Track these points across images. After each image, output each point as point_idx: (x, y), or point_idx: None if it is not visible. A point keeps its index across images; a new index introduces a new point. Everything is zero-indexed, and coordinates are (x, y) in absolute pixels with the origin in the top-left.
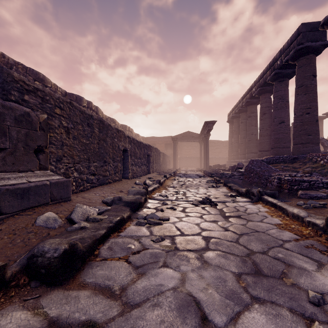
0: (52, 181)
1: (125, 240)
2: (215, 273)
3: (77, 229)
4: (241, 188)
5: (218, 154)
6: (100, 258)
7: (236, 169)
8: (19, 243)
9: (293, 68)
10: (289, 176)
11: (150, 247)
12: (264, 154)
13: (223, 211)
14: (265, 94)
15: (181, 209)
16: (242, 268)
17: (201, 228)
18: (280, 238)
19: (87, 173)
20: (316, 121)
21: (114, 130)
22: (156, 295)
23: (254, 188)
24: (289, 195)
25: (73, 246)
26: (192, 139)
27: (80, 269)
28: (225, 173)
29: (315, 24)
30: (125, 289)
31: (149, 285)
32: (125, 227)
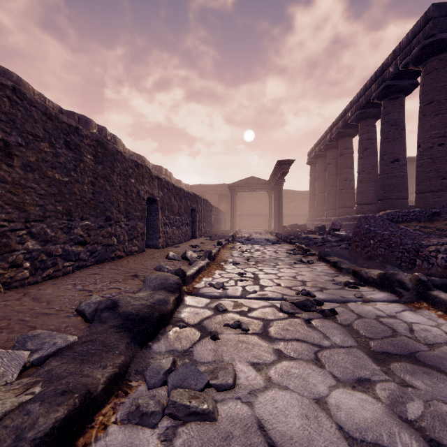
0: None
1: None
2: None
3: None
4: (365, 270)
5: (293, 210)
6: None
7: (330, 231)
8: None
9: (413, 78)
10: None
11: None
12: (366, 209)
13: (358, 333)
14: (366, 120)
15: (258, 327)
16: None
17: (343, 432)
18: None
19: (66, 241)
20: None
21: (128, 162)
22: None
23: (391, 270)
24: None
25: None
26: (258, 187)
27: None
28: (311, 237)
29: None
30: None
31: None
32: (87, 440)
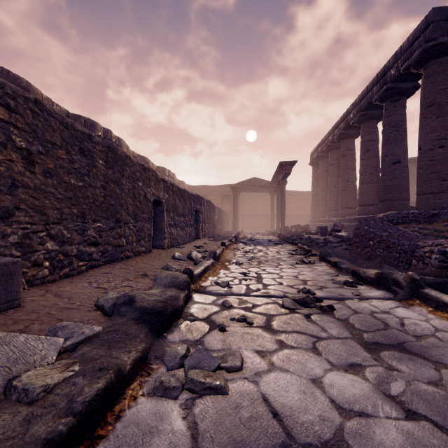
0: None
1: None
2: None
3: None
4: (363, 269)
5: (296, 210)
6: None
7: (331, 232)
8: None
9: (414, 81)
10: None
11: None
12: (368, 210)
13: (353, 327)
14: (368, 122)
15: (262, 321)
16: None
17: (335, 404)
18: None
19: (80, 242)
20: None
21: (136, 166)
22: None
23: (388, 269)
24: None
25: None
26: (260, 188)
27: None
28: (313, 238)
29: None
30: None
31: None
32: (122, 407)
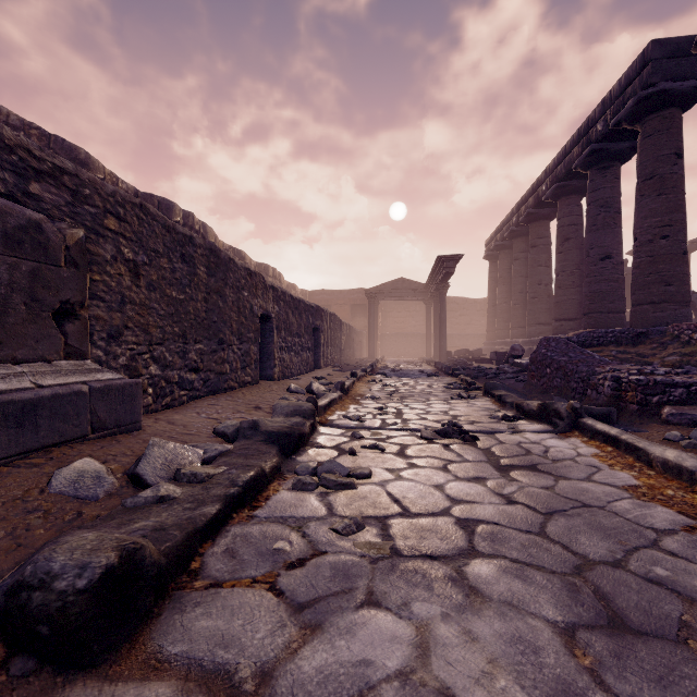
0: (95, 385)
1: (267, 528)
2: (505, 625)
3: (150, 503)
4: (527, 401)
5: (465, 327)
6: (205, 580)
7: (508, 359)
8: (1, 541)
9: (632, 139)
10: (639, 374)
11: (331, 549)
12: (567, 327)
13: (493, 454)
14: (568, 197)
15: (395, 449)
16: (571, 610)
17: (450, 498)
18: (647, 524)
19: (181, 367)
20: (683, 255)
21: (241, 271)
22: (354, 696)
23: (557, 401)
24: (642, 417)
25: (130, 556)
26: (410, 294)
27: (150, 614)
28: (483, 368)
29: (682, 43)
30: (270, 677)
31: (334, 664)
32: (268, 494)
